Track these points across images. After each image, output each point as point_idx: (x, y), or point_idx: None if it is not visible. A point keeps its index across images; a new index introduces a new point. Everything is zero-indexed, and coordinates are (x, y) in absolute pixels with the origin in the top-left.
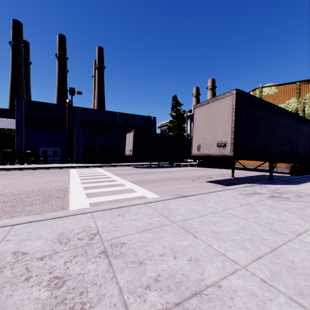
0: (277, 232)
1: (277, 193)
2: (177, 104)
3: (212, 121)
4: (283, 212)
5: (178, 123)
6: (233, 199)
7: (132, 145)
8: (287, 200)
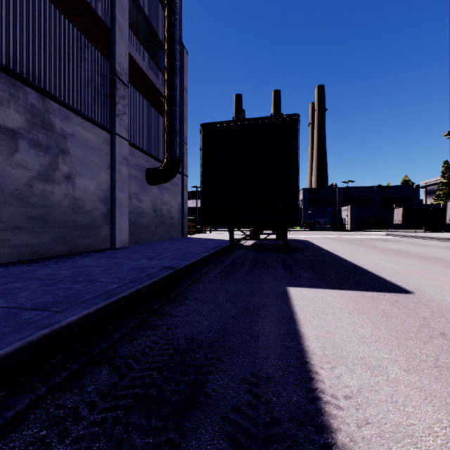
0: None
1: None
2: (448, 170)
3: None
4: None
5: None
6: None
7: (401, 217)
8: None
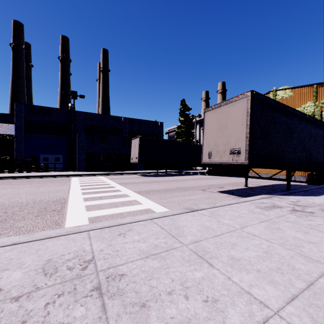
0: (309, 259)
1: (299, 206)
2: (185, 108)
3: (224, 126)
4: (311, 231)
5: (187, 128)
6: (250, 213)
7: (138, 152)
8: (312, 215)
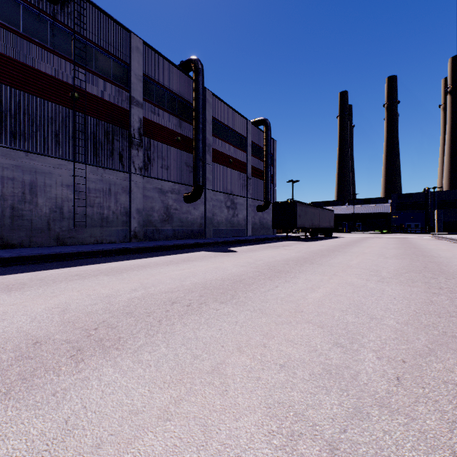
0: None
1: None
2: None
3: None
4: None
5: None
6: None
7: None
8: None
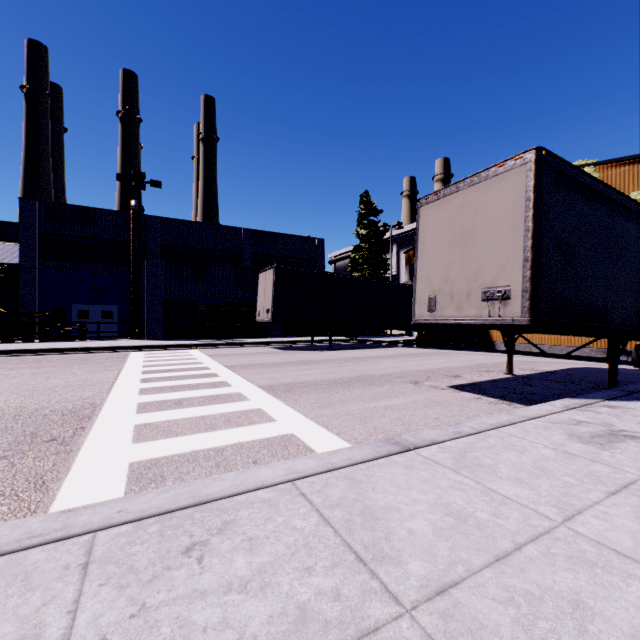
0: None
1: None
2: (369, 210)
3: (468, 236)
4: None
5: (374, 251)
6: (564, 460)
7: (271, 299)
8: None
